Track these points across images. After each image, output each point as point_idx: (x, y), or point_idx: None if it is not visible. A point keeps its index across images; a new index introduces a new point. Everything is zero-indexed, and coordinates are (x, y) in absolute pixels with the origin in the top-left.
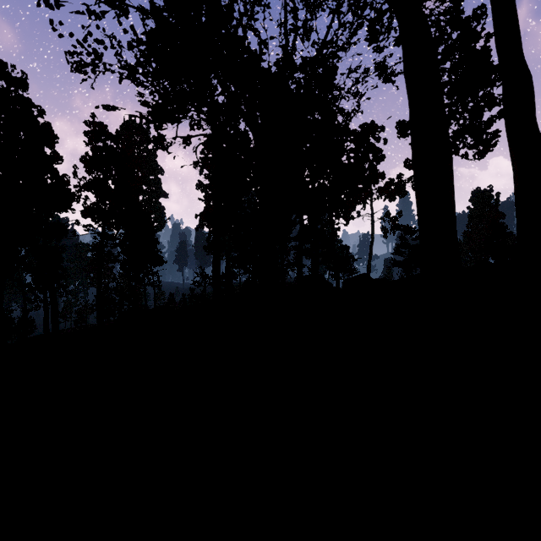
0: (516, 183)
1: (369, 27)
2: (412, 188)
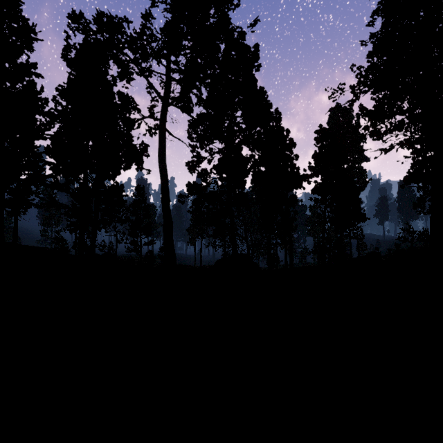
0: None
1: None
2: None
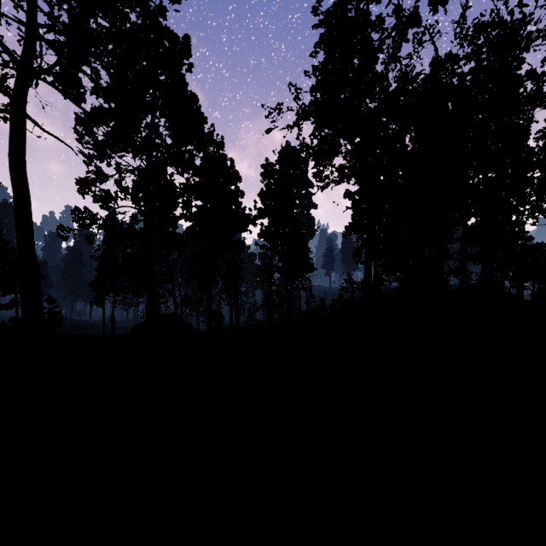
0: None
1: None
2: None
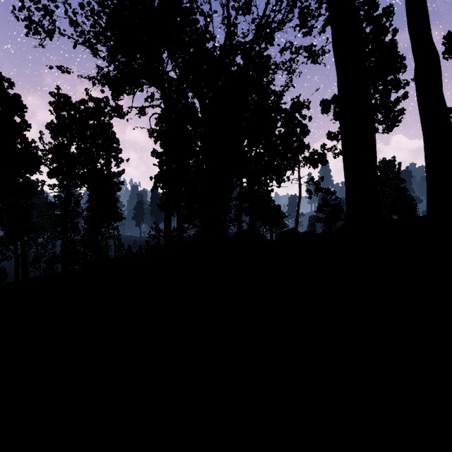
0: (426, 147)
1: (300, 15)
2: (333, 156)
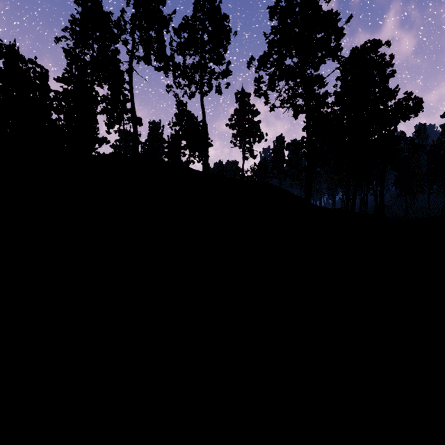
0: None
1: None
2: None
